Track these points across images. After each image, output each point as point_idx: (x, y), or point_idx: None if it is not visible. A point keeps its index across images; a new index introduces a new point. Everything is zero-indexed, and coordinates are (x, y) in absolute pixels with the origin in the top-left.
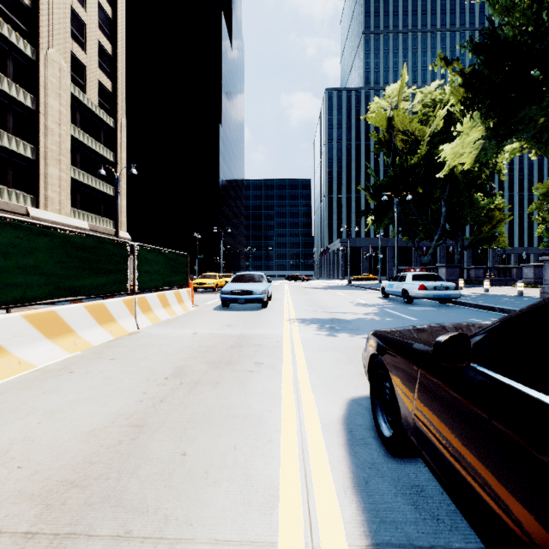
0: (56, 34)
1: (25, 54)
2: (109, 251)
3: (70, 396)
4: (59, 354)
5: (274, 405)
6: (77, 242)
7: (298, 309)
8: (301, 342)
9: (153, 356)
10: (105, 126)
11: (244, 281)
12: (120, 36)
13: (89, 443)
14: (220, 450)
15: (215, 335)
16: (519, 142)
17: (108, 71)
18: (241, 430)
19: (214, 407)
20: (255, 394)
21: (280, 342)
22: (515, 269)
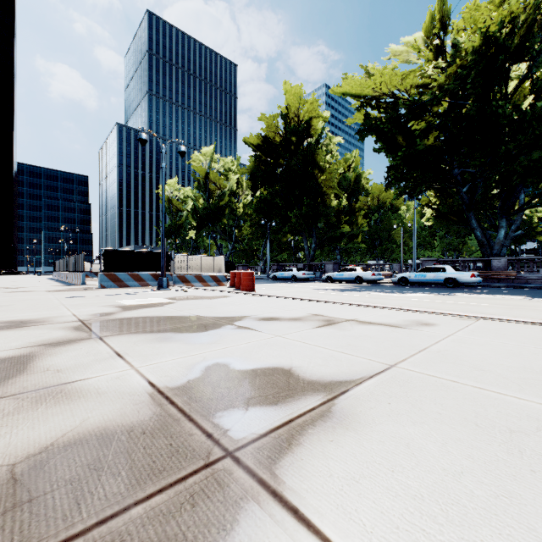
0: None
1: None
2: None
3: None
4: None
5: None
6: None
7: None
8: None
9: None
10: None
11: None
12: None
13: None
14: None
15: None
16: None
17: None
18: None
19: None
20: None
21: None
22: None
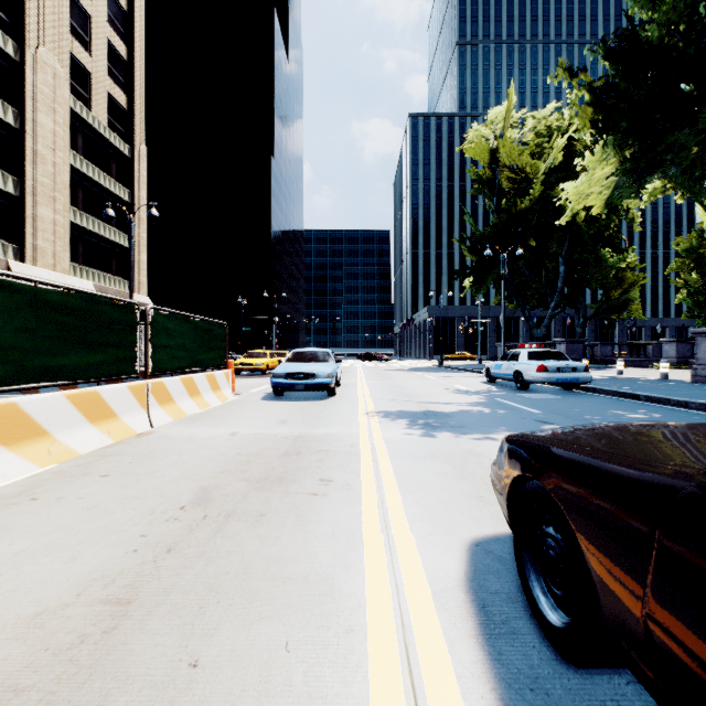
0: (48, 28)
1: (5, 52)
2: (107, 316)
3: (20, 543)
4: (22, 469)
5: (351, 555)
6: (54, 300)
7: (377, 398)
8: (386, 446)
9: (167, 470)
10: (117, 154)
11: (303, 361)
12: (138, 35)
13: (25, 643)
14: (259, 654)
15: (262, 437)
16: (661, 181)
17: (122, 81)
18: (298, 607)
19: (255, 560)
20: (320, 534)
21: (356, 447)
22: (651, 346)
